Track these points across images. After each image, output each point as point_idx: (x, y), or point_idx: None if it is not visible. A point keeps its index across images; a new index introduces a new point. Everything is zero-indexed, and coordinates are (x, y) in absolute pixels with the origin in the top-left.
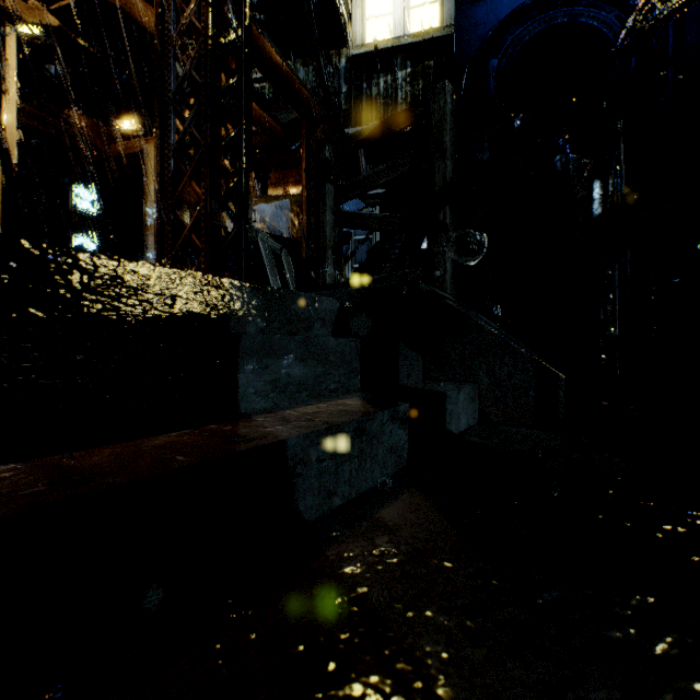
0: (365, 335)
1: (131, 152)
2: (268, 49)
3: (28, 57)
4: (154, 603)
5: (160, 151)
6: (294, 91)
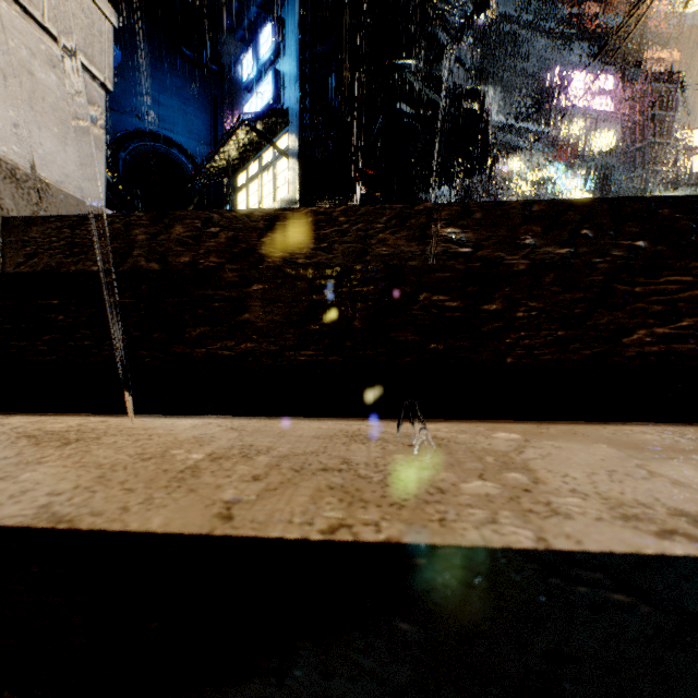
0: None
1: None
2: None
3: None
4: None
5: None
6: None
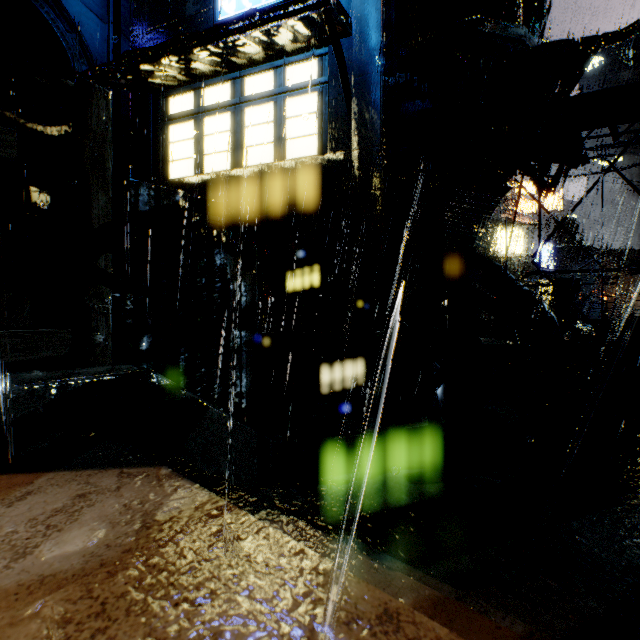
0: None
1: None
2: None
3: None
4: None
5: None
6: None
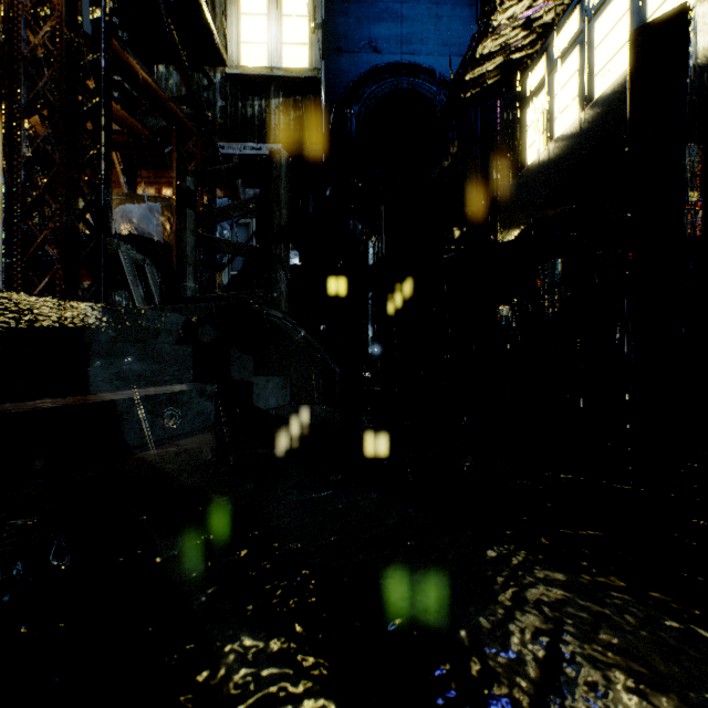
0: (211, 342)
1: None
2: (133, 64)
3: None
4: (39, 467)
5: (8, 162)
6: (163, 104)
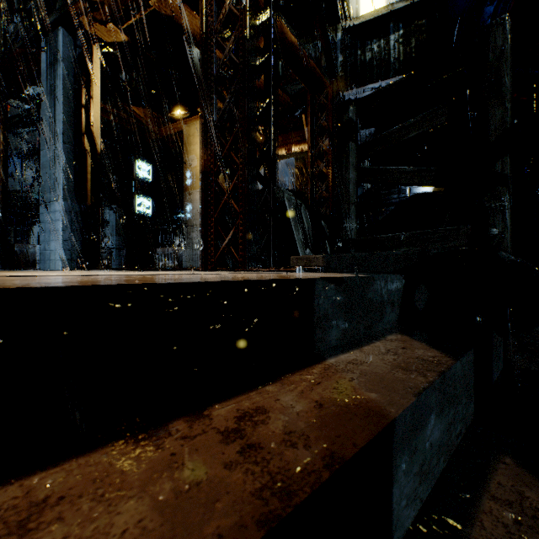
0: (423, 307)
1: (175, 132)
2: (284, 31)
3: (108, 70)
4: None
5: (204, 128)
6: (303, 64)
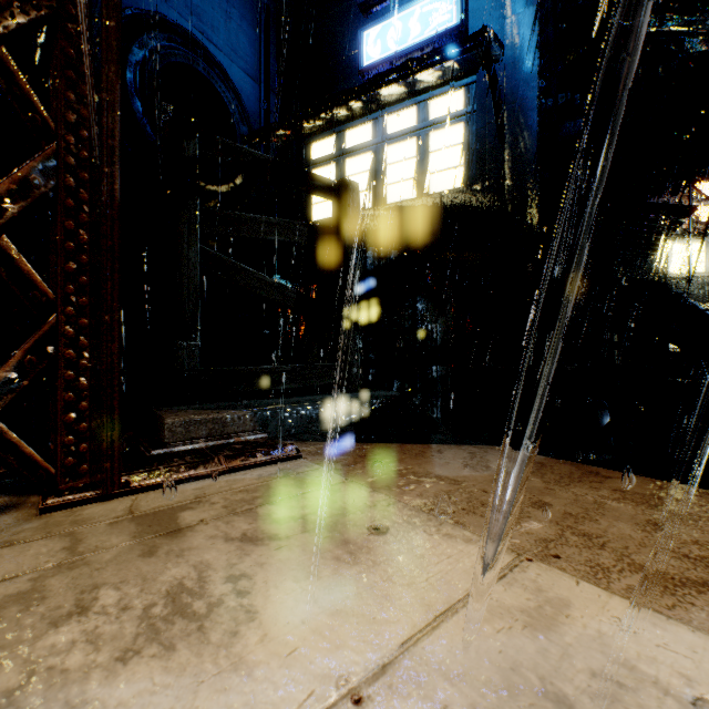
0: None
1: None
2: None
3: None
4: None
5: None
6: None
